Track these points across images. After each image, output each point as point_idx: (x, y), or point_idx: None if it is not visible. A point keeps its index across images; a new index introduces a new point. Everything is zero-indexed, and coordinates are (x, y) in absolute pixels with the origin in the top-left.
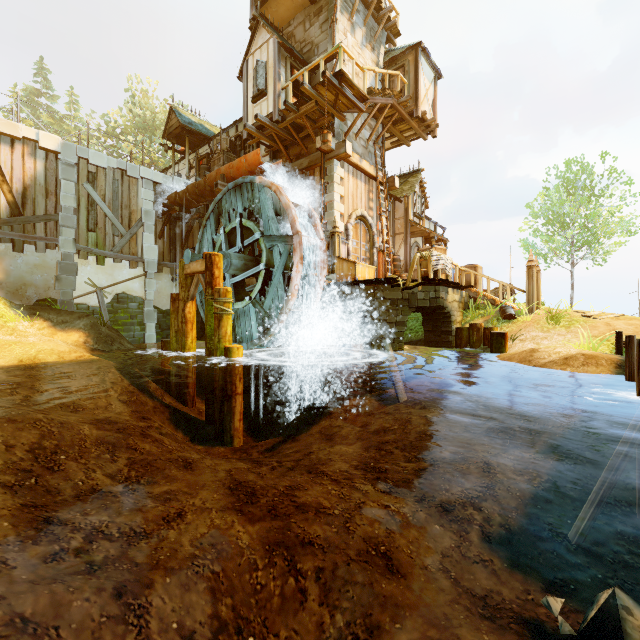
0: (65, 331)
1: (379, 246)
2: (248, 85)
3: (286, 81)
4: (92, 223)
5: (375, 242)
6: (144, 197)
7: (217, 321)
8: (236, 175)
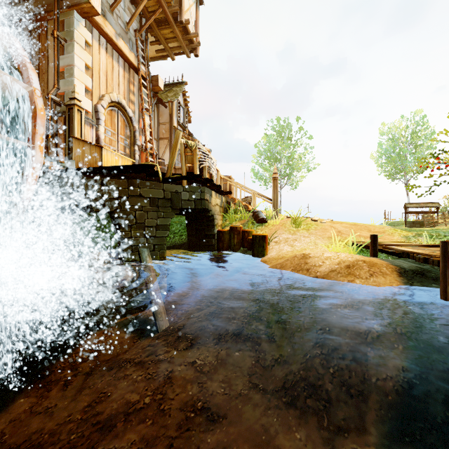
0: None
1: (142, 145)
2: None
3: None
4: None
5: (137, 139)
6: None
7: None
8: None
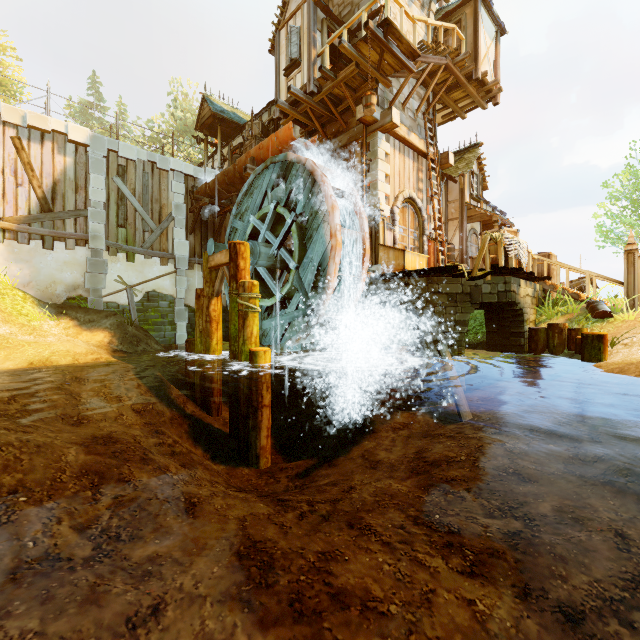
0: (91, 331)
1: (429, 234)
2: (280, 58)
3: (322, 46)
4: (122, 218)
5: (425, 229)
6: (175, 190)
7: (241, 320)
8: (266, 156)
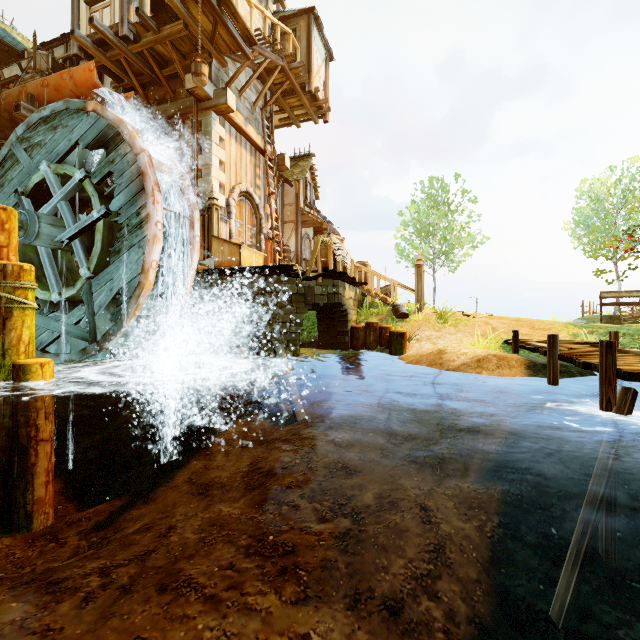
0: None
1: (267, 233)
2: None
3: None
4: None
5: (263, 227)
6: None
7: None
8: (55, 99)
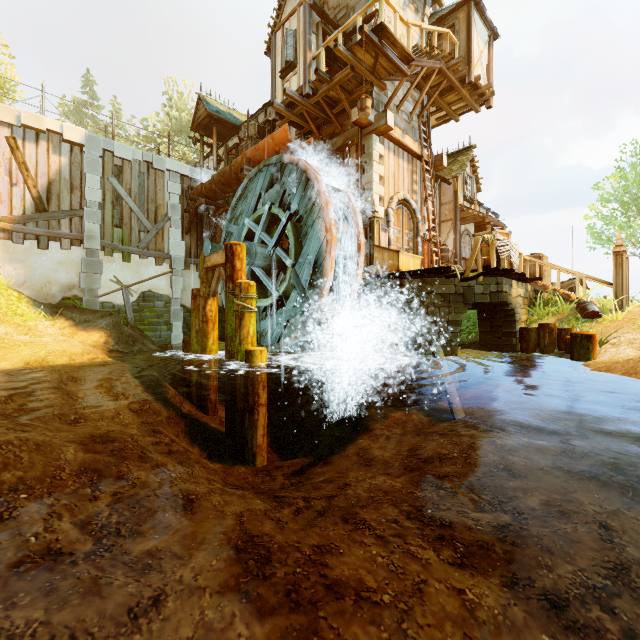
0: (86, 331)
1: (424, 235)
2: (276, 60)
3: (318, 49)
4: (117, 218)
5: (419, 230)
6: (170, 190)
7: (238, 320)
8: (262, 158)
